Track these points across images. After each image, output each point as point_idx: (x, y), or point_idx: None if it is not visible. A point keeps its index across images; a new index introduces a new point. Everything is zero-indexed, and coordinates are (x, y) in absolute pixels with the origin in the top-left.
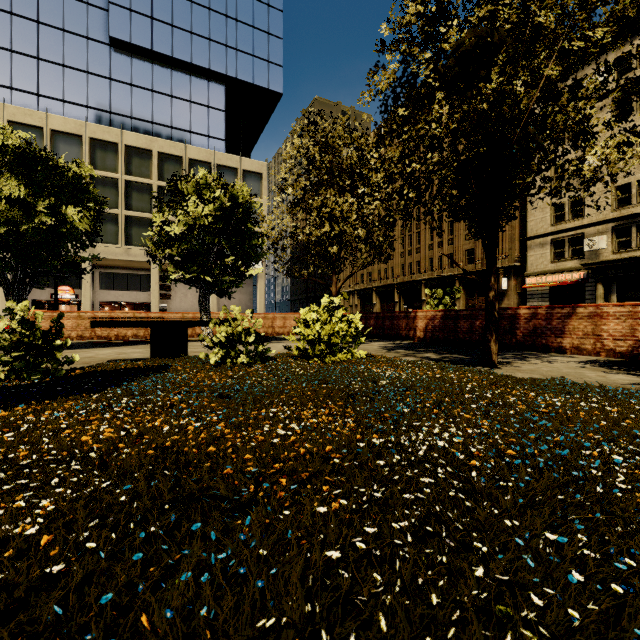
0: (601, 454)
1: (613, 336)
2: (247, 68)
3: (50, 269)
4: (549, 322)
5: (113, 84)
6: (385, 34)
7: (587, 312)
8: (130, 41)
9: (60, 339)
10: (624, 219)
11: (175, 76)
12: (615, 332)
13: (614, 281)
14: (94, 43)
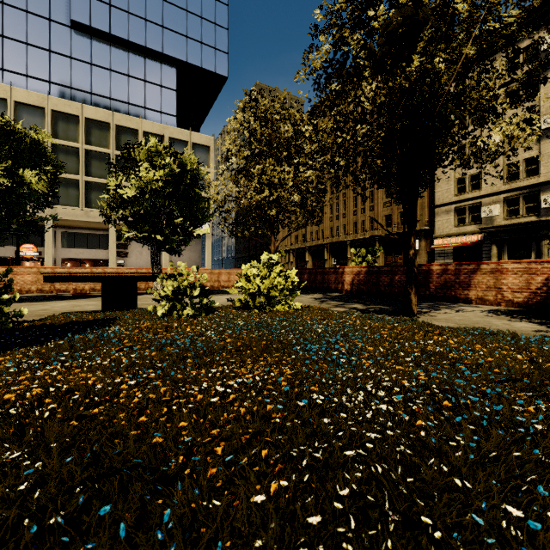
0: (537, 408)
1: (511, 289)
2: (196, 53)
3: (7, 227)
4: (457, 277)
5: (74, 62)
6: (318, 19)
7: (490, 268)
8: (90, 24)
9: (20, 292)
10: (513, 191)
11: (131, 58)
12: (513, 285)
13: (505, 242)
14: (56, 25)
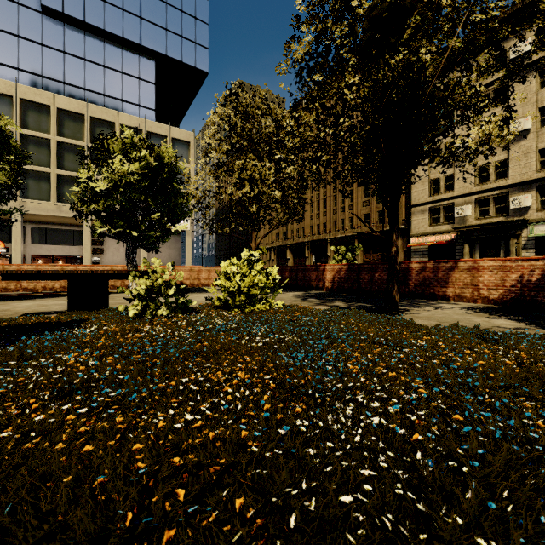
0: None
1: (487, 286)
2: (176, 47)
3: None
4: (436, 274)
5: (45, 50)
6: (300, 9)
7: (466, 266)
8: (62, 11)
9: None
10: (484, 192)
11: (107, 48)
12: (489, 283)
13: (477, 241)
14: (25, 9)
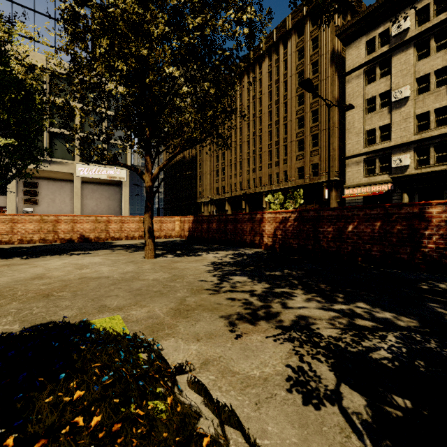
0: None
1: None
2: None
3: None
4: None
5: None
6: None
7: None
8: None
9: None
10: (424, 141)
11: None
12: None
13: (416, 191)
14: None
